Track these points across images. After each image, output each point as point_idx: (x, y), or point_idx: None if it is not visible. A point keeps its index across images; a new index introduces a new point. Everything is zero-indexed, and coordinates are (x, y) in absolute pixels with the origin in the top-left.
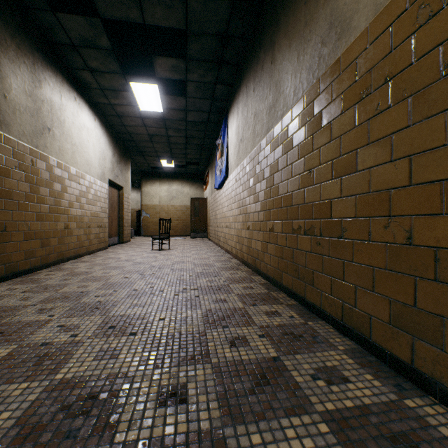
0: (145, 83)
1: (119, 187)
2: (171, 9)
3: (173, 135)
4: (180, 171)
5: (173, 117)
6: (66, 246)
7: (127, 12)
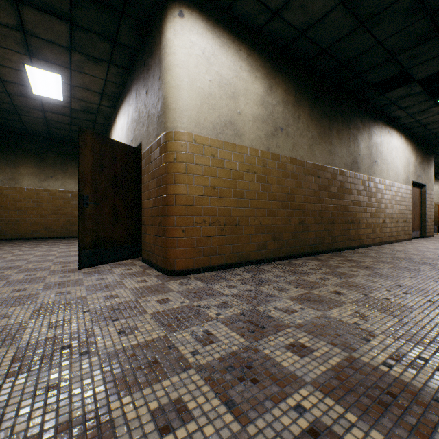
0: None
1: (420, 186)
2: None
3: None
4: None
5: None
6: (382, 234)
7: None
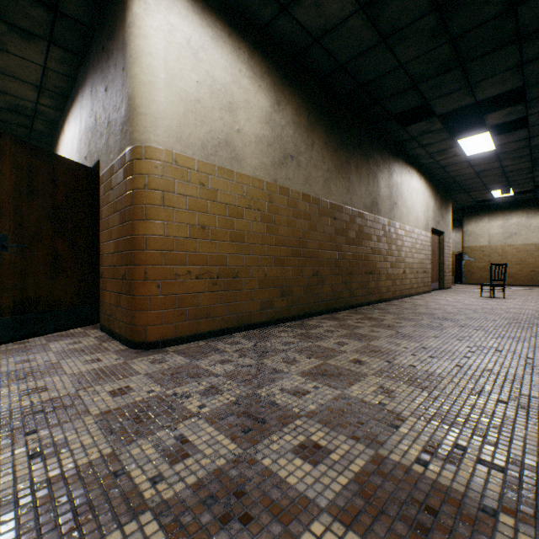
0: (474, 136)
1: (438, 233)
2: (503, 83)
3: (509, 164)
4: (522, 197)
5: (508, 149)
6: (403, 286)
7: (459, 103)
